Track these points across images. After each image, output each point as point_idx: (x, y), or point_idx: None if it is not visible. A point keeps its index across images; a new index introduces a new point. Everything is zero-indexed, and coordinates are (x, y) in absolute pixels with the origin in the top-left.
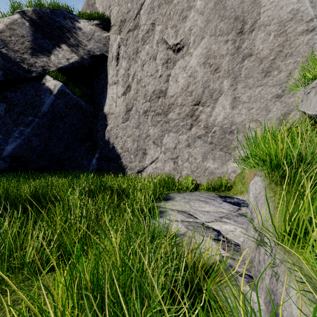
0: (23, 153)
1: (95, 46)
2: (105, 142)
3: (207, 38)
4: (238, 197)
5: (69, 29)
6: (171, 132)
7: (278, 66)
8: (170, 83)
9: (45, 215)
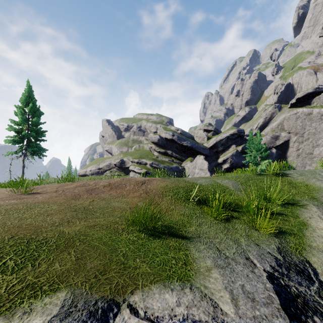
0: None
1: (286, 138)
2: (288, 163)
3: None
4: None
5: (279, 136)
6: (314, 163)
7: None
8: (314, 152)
9: None
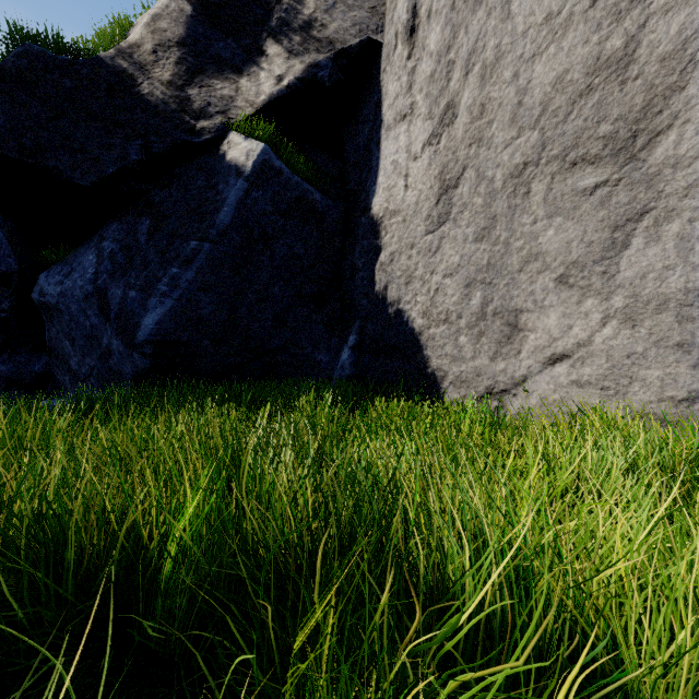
0: (181, 335)
1: (348, 23)
2: (374, 299)
3: None
4: None
5: None
6: (670, 220)
7: None
8: (656, 3)
9: None
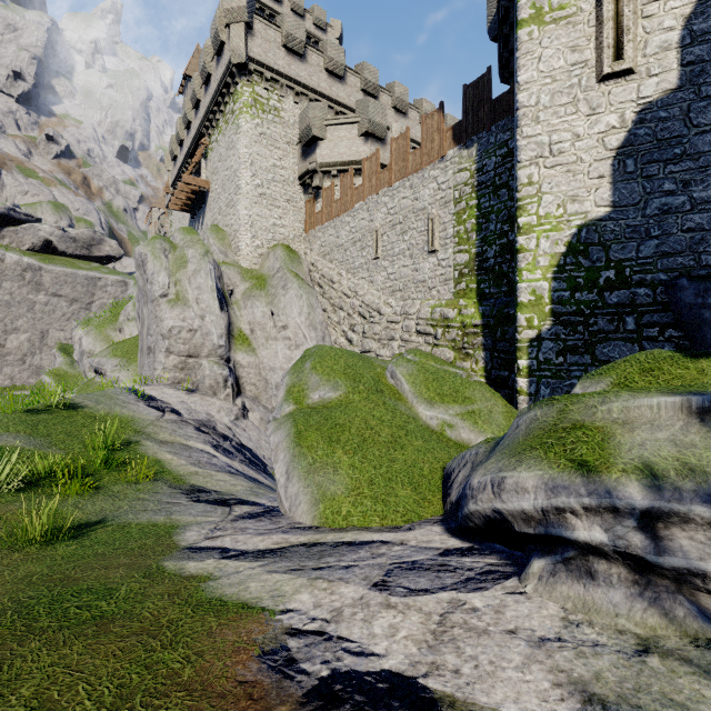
0: None
1: None
2: None
3: (30, 333)
4: None
5: None
6: (9, 366)
7: None
8: (8, 342)
9: None
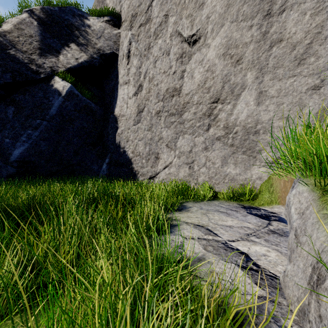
0: (31, 158)
1: (105, 44)
2: (115, 146)
3: (227, 26)
4: (265, 209)
5: (78, 27)
6: (186, 134)
7: (315, 51)
8: (185, 80)
9: (25, 232)
